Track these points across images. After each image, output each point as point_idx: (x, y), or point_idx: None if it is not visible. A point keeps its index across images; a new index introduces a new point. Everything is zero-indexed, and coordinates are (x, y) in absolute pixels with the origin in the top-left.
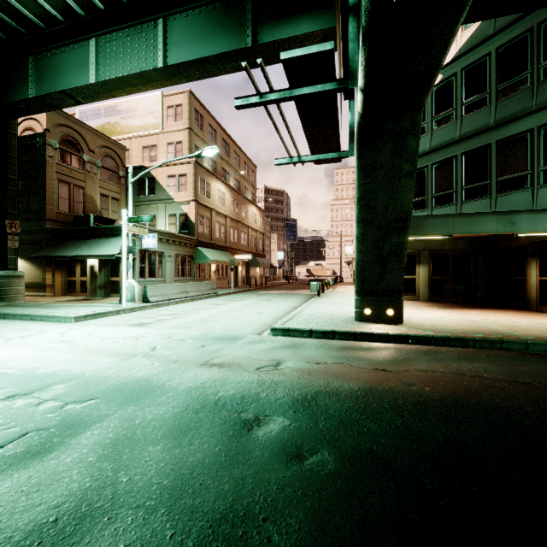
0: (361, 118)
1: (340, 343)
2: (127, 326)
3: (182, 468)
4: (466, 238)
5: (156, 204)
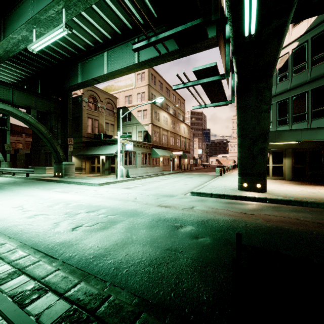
0: (238, 83)
1: (226, 200)
2: (122, 189)
3: (153, 236)
4: (318, 141)
5: (132, 126)
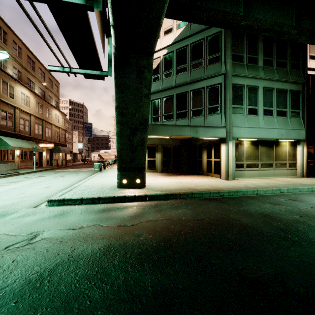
0: (116, 50)
1: (101, 206)
2: None
3: None
4: (178, 139)
5: None
